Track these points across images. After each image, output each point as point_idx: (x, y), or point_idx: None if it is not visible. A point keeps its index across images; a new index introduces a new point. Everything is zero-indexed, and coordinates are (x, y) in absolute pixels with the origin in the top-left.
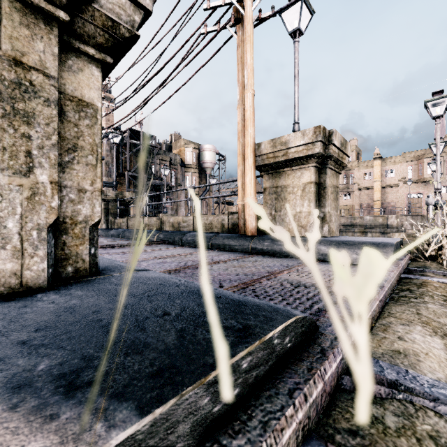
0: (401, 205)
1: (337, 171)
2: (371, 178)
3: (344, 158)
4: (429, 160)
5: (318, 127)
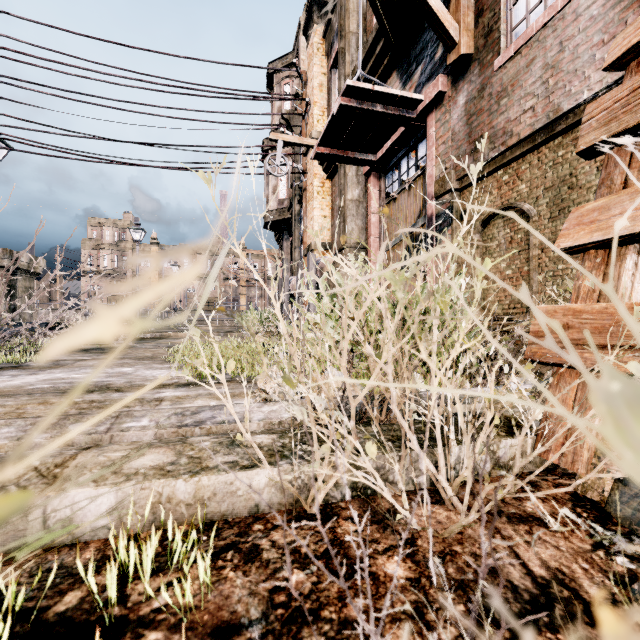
0: (178, 299)
1: (30, 277)
2: (149, 265)
3: (37, 268)
4: (202, 256)
5: (6, 249)
